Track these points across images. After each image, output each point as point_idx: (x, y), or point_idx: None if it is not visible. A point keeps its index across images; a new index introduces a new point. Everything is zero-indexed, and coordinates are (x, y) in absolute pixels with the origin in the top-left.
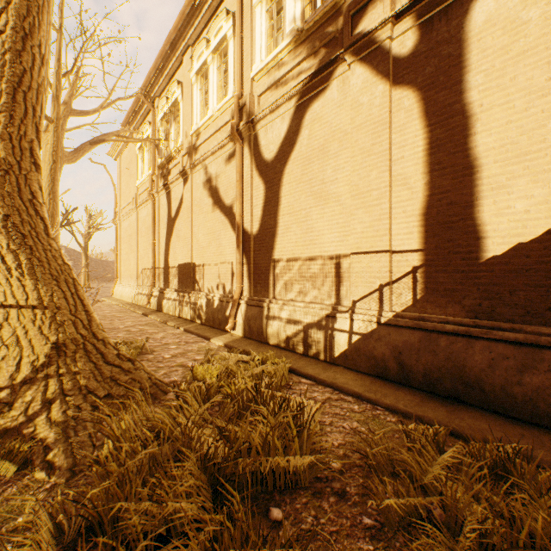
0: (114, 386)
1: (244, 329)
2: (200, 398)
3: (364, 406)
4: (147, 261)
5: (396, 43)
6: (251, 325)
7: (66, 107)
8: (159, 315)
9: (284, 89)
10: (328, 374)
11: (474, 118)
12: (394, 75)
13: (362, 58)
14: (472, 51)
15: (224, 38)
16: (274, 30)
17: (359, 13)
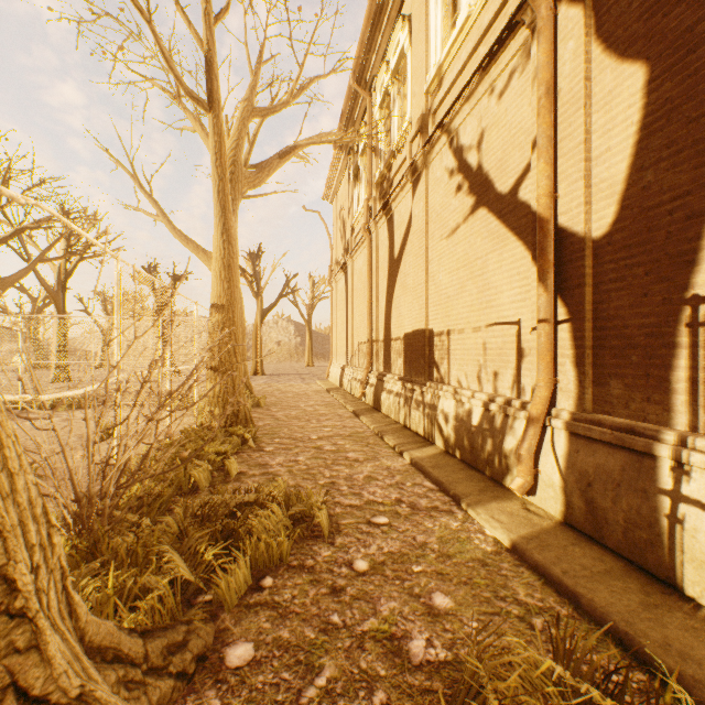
0: None
1: (568, 503)
2: None
3: None
4: (363, 331)
5: None
6: (597, 500)
7: (246, 105)
8: (374, 418)
9: None
10: None
11: None
12: None
13: None
14: None
15: None
16: None
17: None
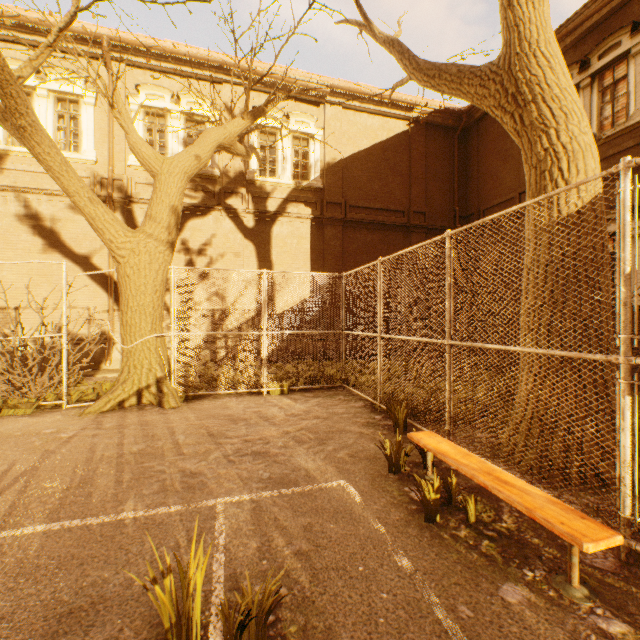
0: None
1: None
2: None
3: None
4: None
5: (246, 220)
6: None
7: None
8: None
9: None
10: None
11: (274, 266)
12: (245, 233)
13: (230, 216)
14: (273, 242)
15: (76, 94)
16: (156, 146)
17: (229, 193)
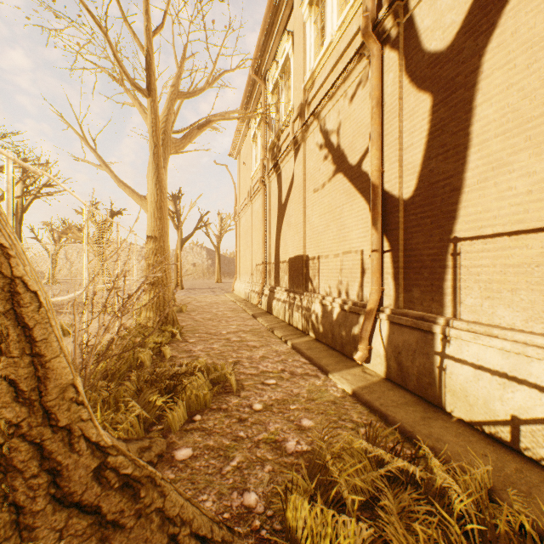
0: None
1: (388, 365)
2: None
3: None
4: (259, 256)
5: None
6: (403, 362)
7: (173, 90)
8: (267, 319)
9: None
10: None
11: None
12: None
13: None
14: None
15: None
16: None
17: None
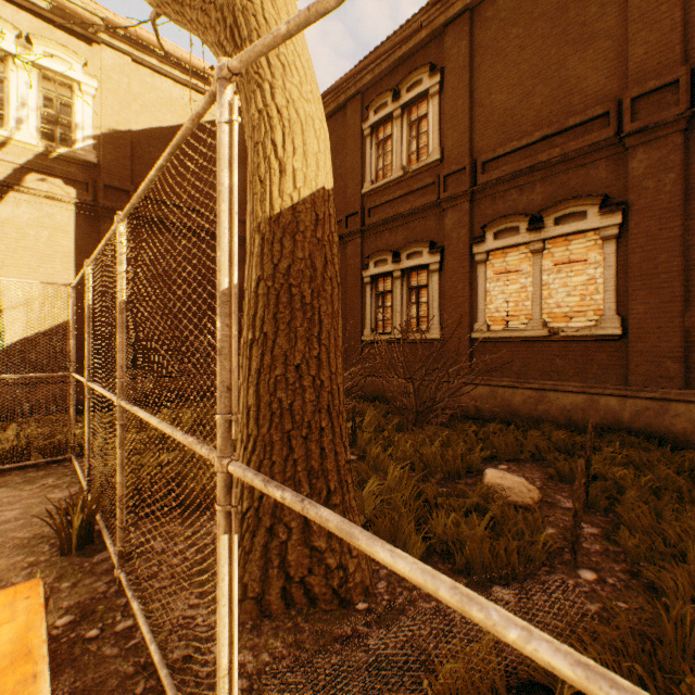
0: None
1: None
2: None
3: None
4: None
5: None
6: None
7: None
8: None
9: None
10: None
11: (1, 267)
12: None
13: None
14: None
15: None
16: None
17: None
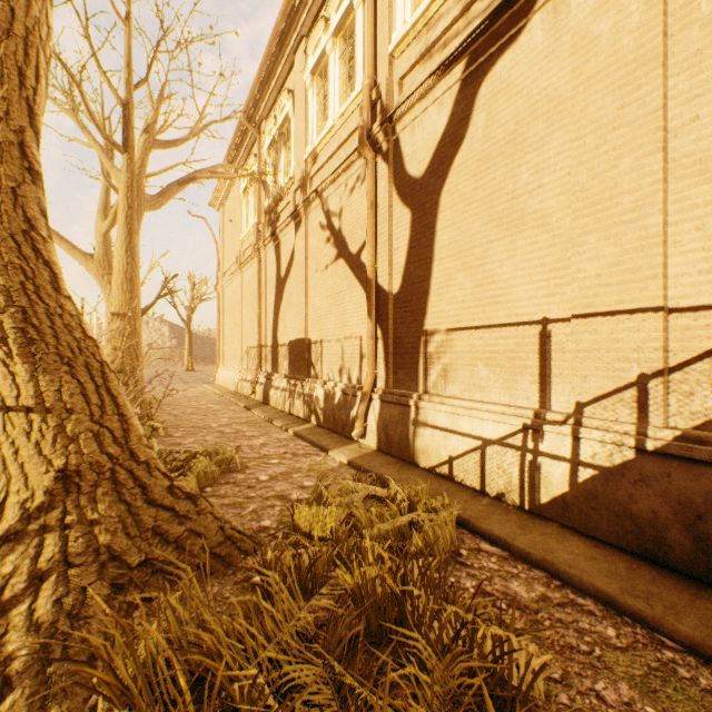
0: (157, 544)
1: (379, 438)
2: (296, 583)
3: (629, 632)
4: (253, 337)
5: None
6: (389, 432)
7: (148, 137)
8: (264, 410)
9: (443, 56)
10: (532, 539)
11: None
12: None
13: None
14: None
15: (349, 8)
16: None
17: None
